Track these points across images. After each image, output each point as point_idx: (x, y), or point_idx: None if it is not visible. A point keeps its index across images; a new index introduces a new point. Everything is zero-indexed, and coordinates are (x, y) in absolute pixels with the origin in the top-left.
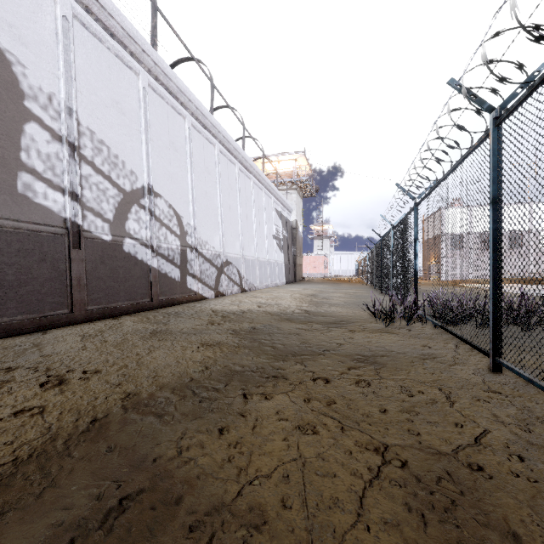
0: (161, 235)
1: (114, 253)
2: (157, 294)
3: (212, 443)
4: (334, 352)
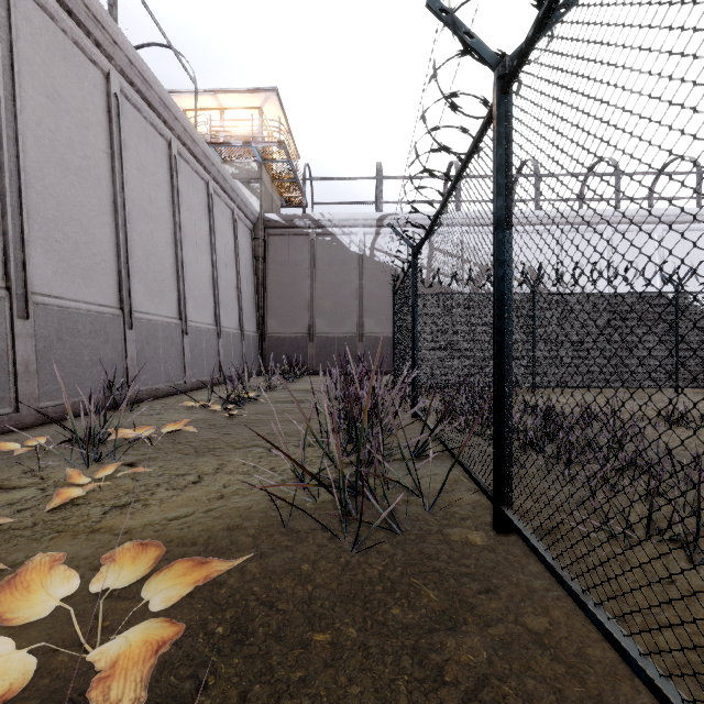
0: None
1: None
2: None
3: None
4: None
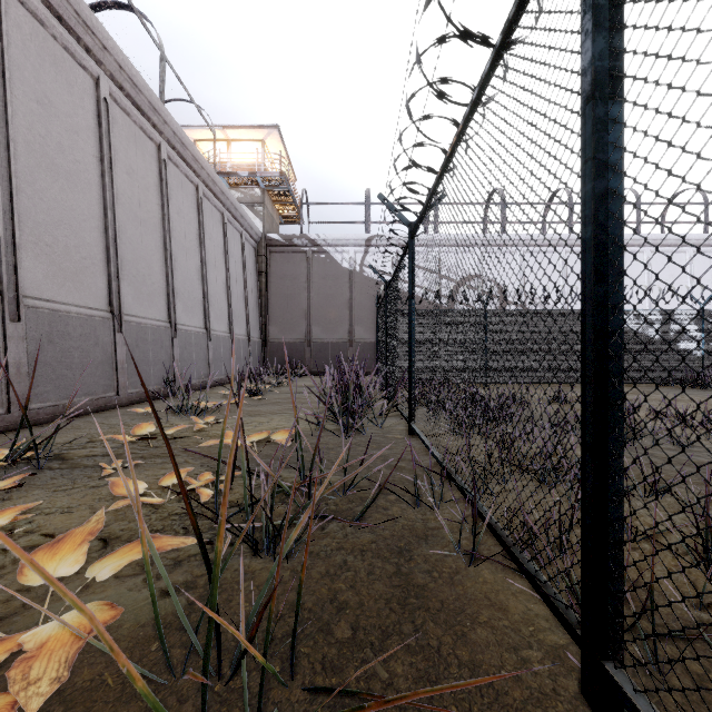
0: None
1: None
2: None
3: None
4: None
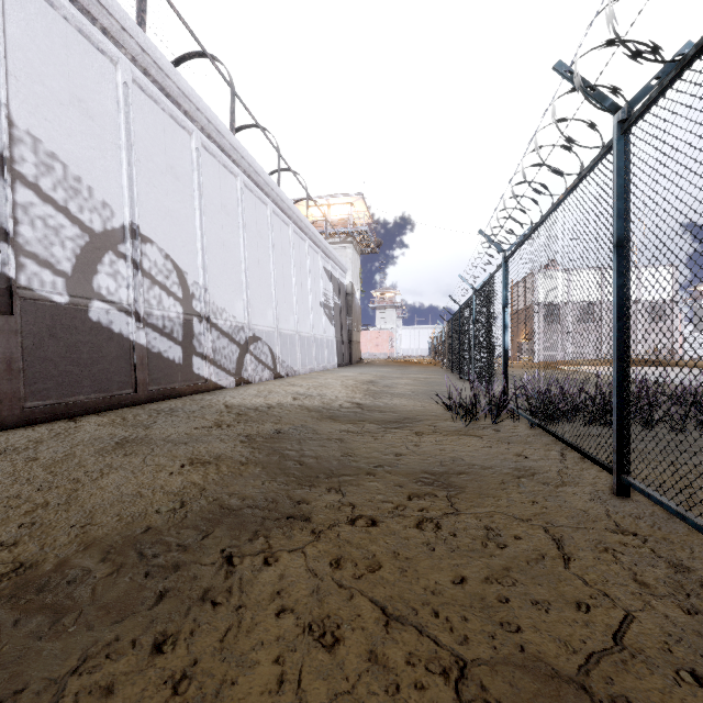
0: (152, 297)
1: (73, 322)
2: (145, 382)
3: (131, 680)
4: (390, 469)
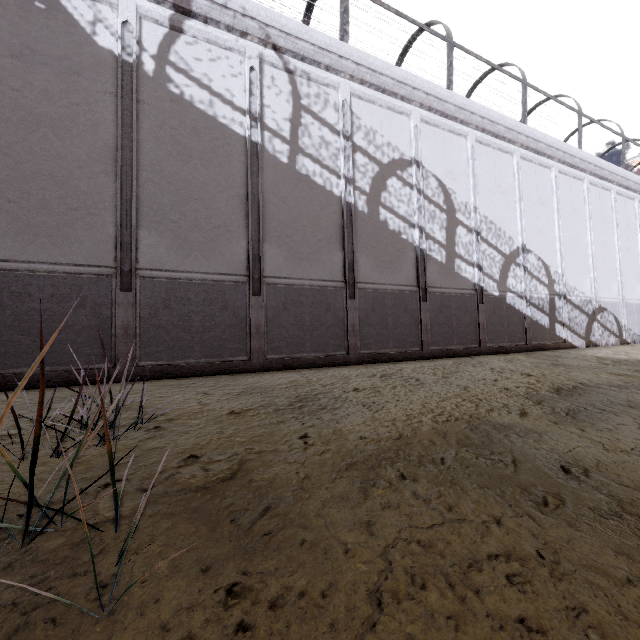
0: (531, 286)
1: (500, 305)
2: (530, 339)
3: None
4: None
